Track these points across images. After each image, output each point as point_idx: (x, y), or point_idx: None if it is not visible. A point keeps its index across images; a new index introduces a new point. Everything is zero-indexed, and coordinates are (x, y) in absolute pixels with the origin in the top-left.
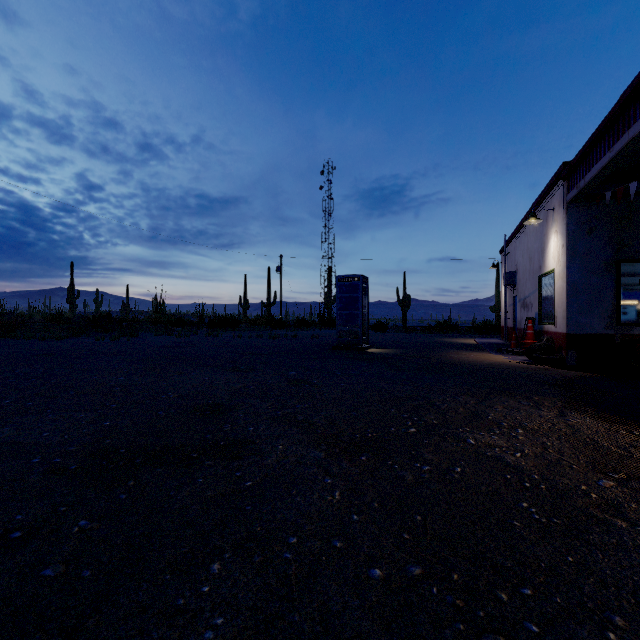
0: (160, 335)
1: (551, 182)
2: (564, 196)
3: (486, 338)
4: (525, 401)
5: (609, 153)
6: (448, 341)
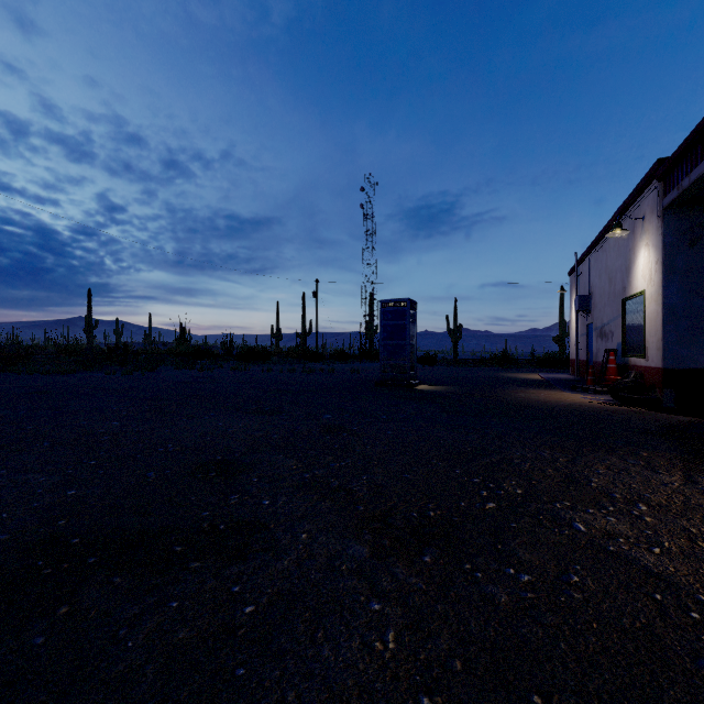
0: (180, 369)
1: (641, 185)
2: (659, 200)
3: (552, 373)
4: (632, 458)
5: None
6: (509, 376)
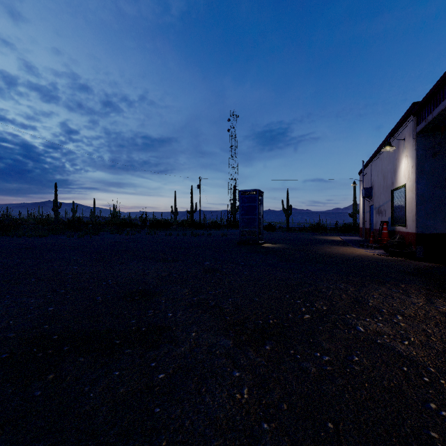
0: (114, 233)
1: (402, 118)
2: (414, 128)
3: (348, 236)
4: (395, 288)
5: None
6: (321, 238)
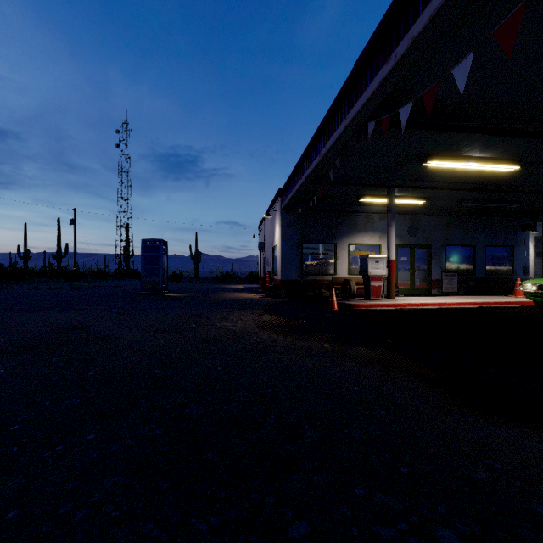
0: None
1: (276, 196)
2: (280, 206)
3: (250, 284)
4: (249, 312)
5: (291, 193)
6: (225, 287)
